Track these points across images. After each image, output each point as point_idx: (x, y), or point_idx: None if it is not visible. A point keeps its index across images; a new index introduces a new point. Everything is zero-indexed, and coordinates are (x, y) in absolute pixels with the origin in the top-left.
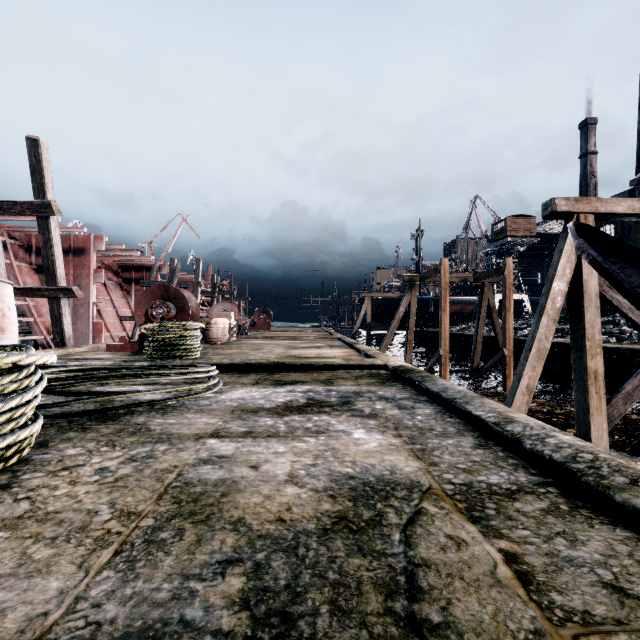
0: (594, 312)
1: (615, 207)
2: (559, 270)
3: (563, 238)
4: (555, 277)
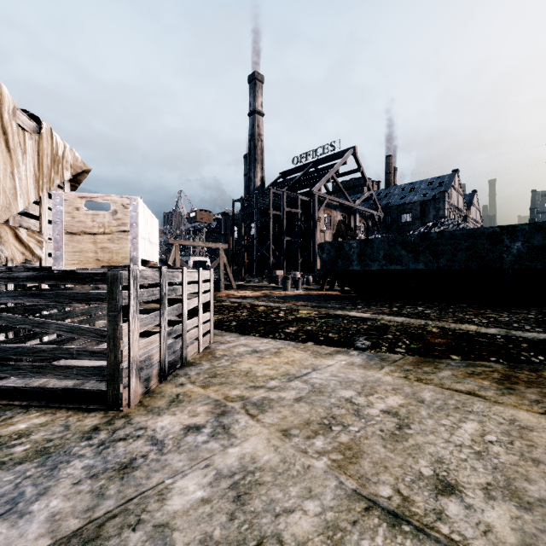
0: None
1: (185, 243)
2: (170, 259)
3: (172, 250)
4: (169, 261)
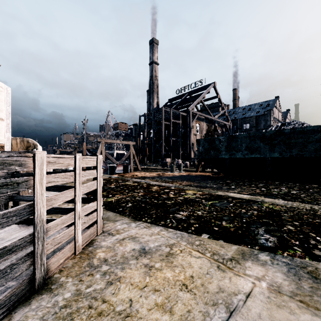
0: (104, 159)
1: (108, 141)
2: (98, 151)
3: (99, 146)
4: (97, 153)
